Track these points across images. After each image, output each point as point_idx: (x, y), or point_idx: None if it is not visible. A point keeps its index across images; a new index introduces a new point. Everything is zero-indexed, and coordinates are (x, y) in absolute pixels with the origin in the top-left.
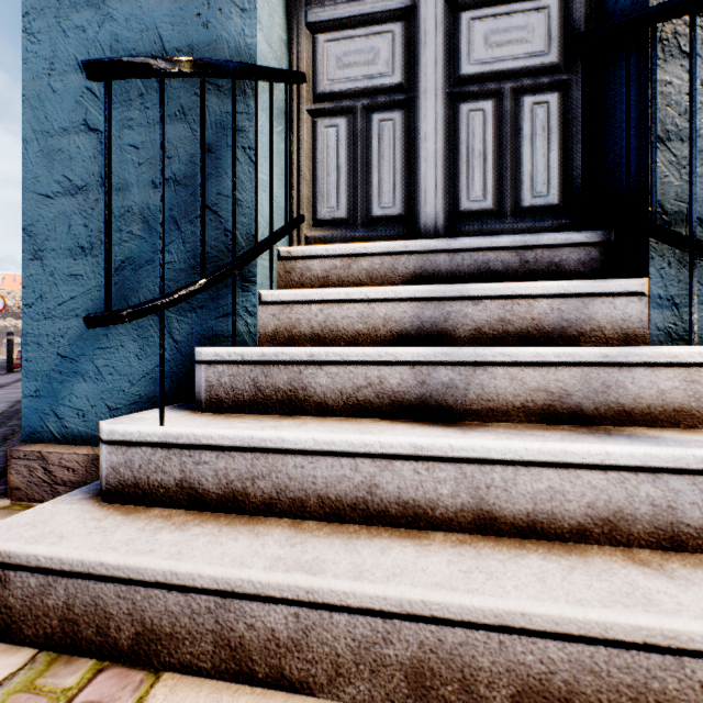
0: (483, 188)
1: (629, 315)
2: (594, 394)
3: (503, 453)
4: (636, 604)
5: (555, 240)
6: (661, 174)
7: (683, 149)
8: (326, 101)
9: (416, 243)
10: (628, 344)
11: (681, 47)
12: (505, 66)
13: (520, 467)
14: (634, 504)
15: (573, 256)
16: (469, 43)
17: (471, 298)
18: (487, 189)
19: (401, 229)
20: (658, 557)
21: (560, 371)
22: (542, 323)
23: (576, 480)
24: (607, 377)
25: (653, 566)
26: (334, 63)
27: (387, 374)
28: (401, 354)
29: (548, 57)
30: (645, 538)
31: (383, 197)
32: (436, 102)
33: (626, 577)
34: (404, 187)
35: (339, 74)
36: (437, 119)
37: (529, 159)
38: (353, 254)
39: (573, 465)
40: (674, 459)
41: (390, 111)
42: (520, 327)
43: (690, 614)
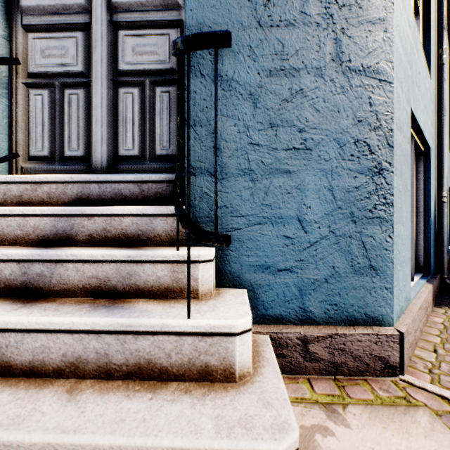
0: (133, 142)
1: (175, 228)
2: (123, 279)
3: (16, 324)
4: (8, 425)
5: (159, 178)
6: (191, 145)
7: (202, 131)
8: (37, 78)
9: (78, 176)
10: (174, 245)
11: (201, 72)
12: (144, 67)
13: (25, 333)
14: (87, 353)
15: (170, 188)
16: (123, 50)
17: (87, 215)
18: (134, 143)
19: (83, 165)
20: (90, 385)
21: (105, 266)
22: (127, 232)
23: (56, 340)
24: (130, 269)
25: (74, 392)
26: (39, 53)
27: (3, 267)
28: (12, 254)
29: (169, 65)
30: (93, 373)
31: (72, 143)
32: (102, 86)
33: (41, 403)
34: (86, 138)
35: (43, 61)
36: (103, 96)
37: (159, 126)
38: (38, 181)
39: (55, 330)
40: (108, 325)
41: (77, 88)
42: (115, 234)
43: (30, 429)
